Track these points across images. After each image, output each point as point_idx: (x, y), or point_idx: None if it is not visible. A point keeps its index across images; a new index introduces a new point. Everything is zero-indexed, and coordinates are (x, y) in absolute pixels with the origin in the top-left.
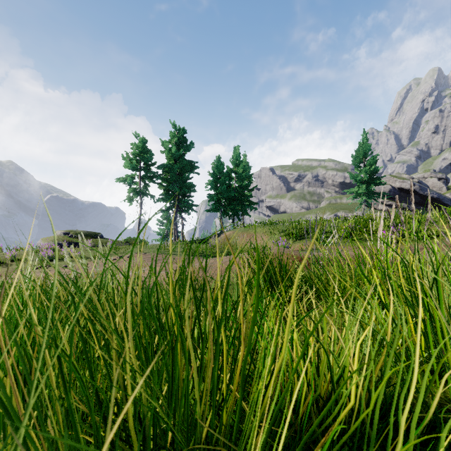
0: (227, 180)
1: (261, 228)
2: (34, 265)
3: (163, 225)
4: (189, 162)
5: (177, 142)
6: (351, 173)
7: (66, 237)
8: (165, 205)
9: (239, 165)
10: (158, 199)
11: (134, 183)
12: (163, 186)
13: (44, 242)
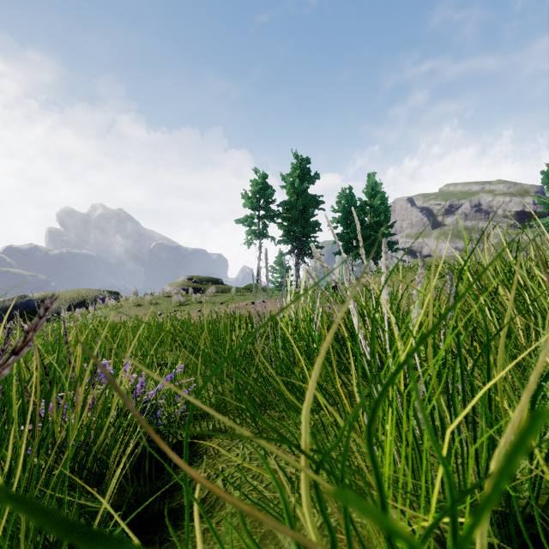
0: (361, 215)
1: (411, 273)
2: (169, 308)
3: (276, 272)
4: (313, 197)
5: (300, 175)
6: (540, 196)
7: (190, 282)
8: (279, 249)
9: (375, 197)
10: (278, 241)
11: (254, 224)
12: (283, 226)
13: (170, 287)
